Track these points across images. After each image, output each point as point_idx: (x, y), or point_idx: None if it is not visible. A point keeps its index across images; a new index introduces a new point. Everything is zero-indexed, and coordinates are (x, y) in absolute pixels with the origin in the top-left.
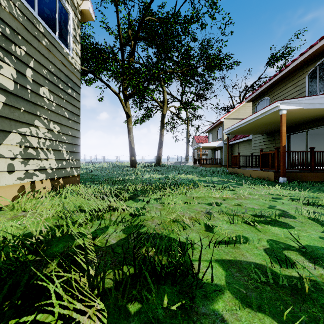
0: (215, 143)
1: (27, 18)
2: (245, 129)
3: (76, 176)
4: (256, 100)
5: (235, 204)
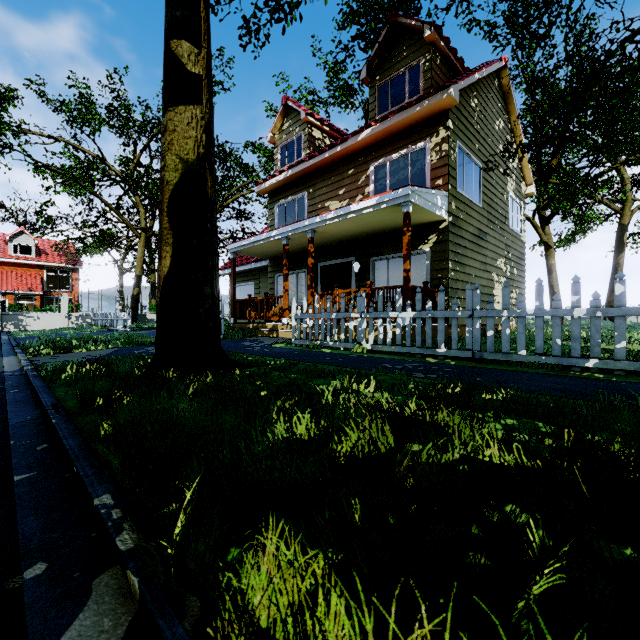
0: None
1: (511, 235)
2: None
3: None
4: None
5: None
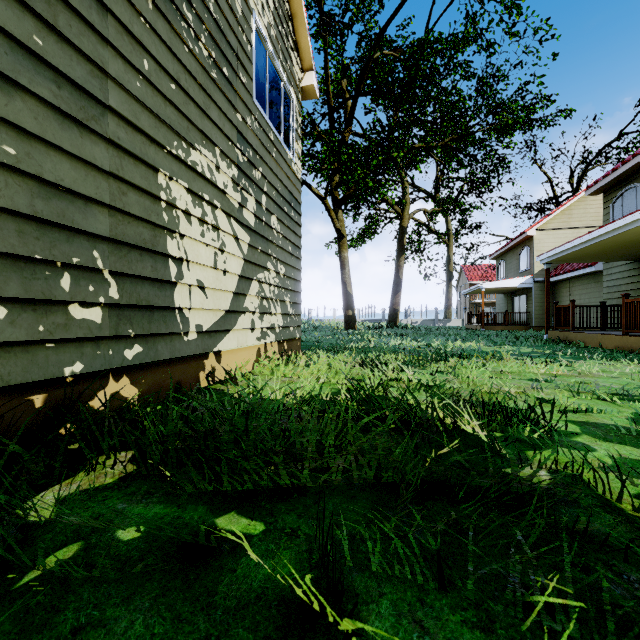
0: (514, 281)
1: (262, 129)
2: (588, 254)
3: (297, 339)
4: (613, 191)
5: (576, 382)
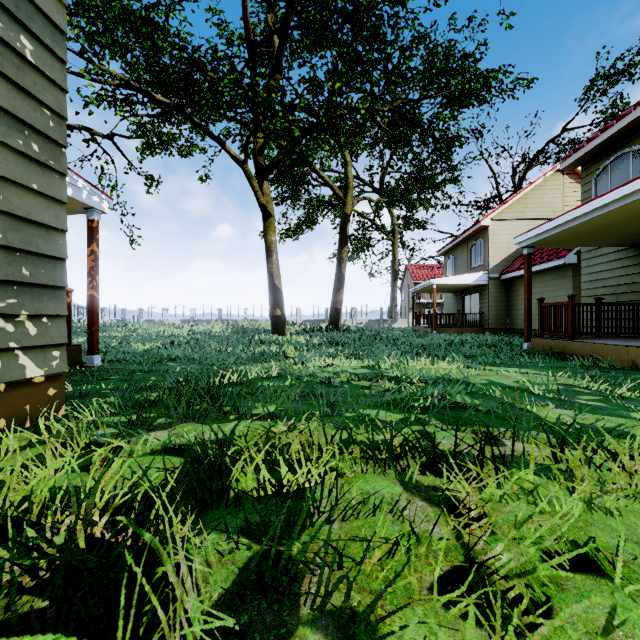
0: (468, 277)
1: None
2: (592, 230)
3: (42, 381)
4: (596, 161)
5: None
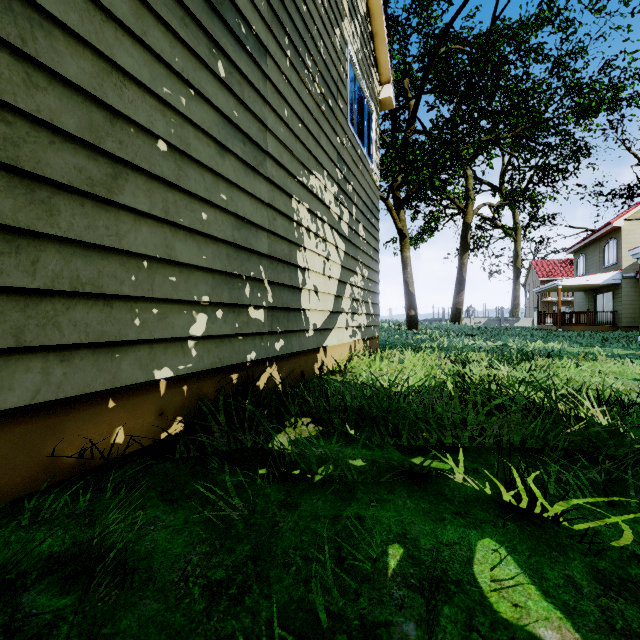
0: (598, 277)
1: (352, 146)
2: None
3: (376, 338)
4: None
5: None
